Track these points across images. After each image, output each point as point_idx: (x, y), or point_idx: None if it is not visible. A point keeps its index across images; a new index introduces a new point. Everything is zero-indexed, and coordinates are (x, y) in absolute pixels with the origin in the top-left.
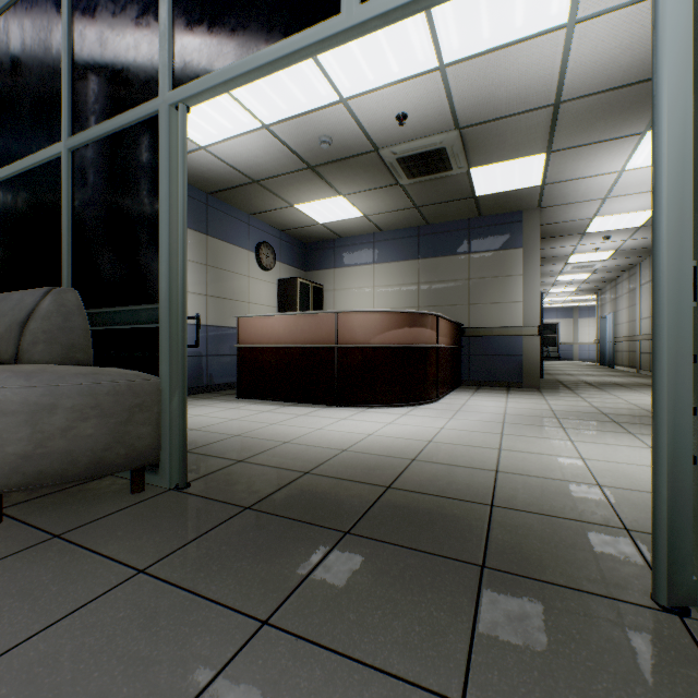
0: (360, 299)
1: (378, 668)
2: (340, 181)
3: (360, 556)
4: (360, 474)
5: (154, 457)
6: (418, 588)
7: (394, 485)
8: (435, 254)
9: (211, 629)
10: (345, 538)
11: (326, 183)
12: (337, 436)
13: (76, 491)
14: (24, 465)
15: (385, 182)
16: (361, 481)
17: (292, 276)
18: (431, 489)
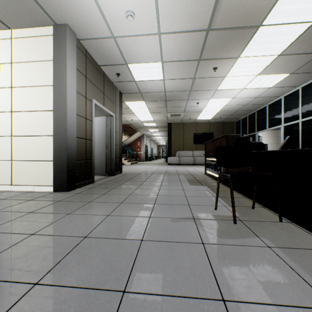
0: None
1: None
2: None
3: None
4: None
5: None
6: None
7: None
8: None
9: None
10: None
11: None
12: None
13: None
14: None
15: None
16: None
17: None
18: None
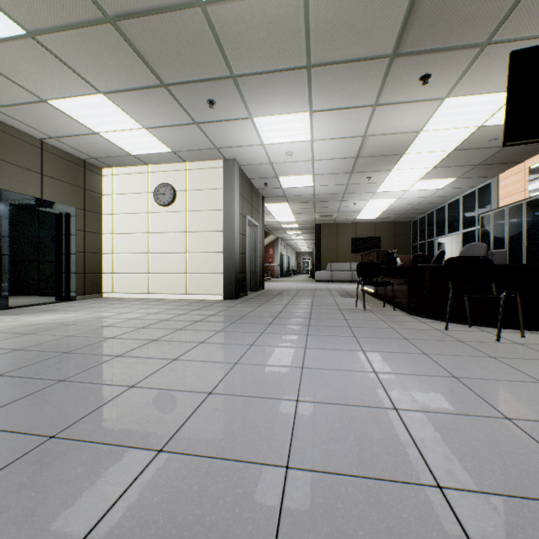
0: None
1: None
2: None
3: None
4: None
5: None
6: None
7: None
8: None
9: None
10: None
11: None
12: None
13: None
14: None
15: None
16: None
17: None
18: None
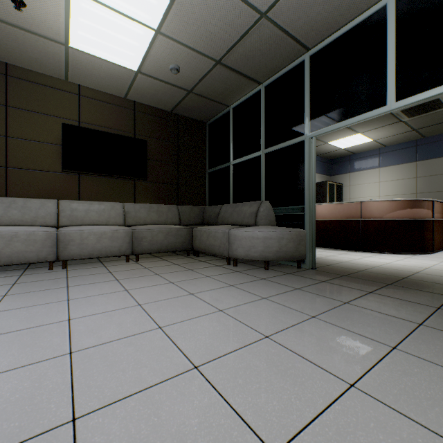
0: (368, 190)
1: (410, 301)
2: (359, 127)
3: (397, 288)
4: (388, 273)
5: (304, 257)
6: (422, 295)
7: (407, 278)
8: (430, 157)
9: (355, 291)
10: (389, 285)
11: (350, 130)
12: (368, 262)
13: (278, 266)
14: (276, 253)
15: (390, 122)
16: (389, 275)
17: (322, 180)
18: (427, 280)
